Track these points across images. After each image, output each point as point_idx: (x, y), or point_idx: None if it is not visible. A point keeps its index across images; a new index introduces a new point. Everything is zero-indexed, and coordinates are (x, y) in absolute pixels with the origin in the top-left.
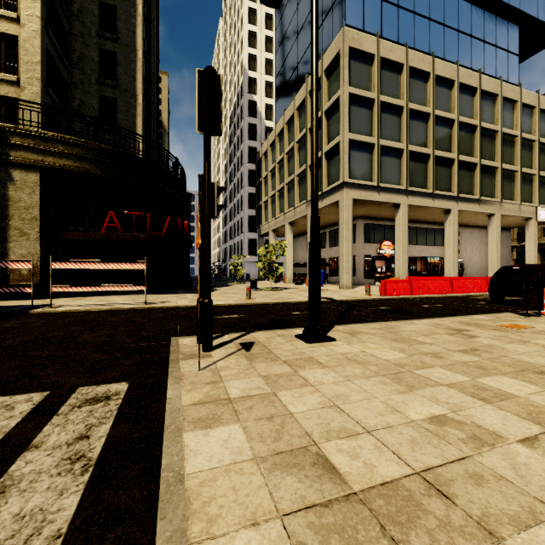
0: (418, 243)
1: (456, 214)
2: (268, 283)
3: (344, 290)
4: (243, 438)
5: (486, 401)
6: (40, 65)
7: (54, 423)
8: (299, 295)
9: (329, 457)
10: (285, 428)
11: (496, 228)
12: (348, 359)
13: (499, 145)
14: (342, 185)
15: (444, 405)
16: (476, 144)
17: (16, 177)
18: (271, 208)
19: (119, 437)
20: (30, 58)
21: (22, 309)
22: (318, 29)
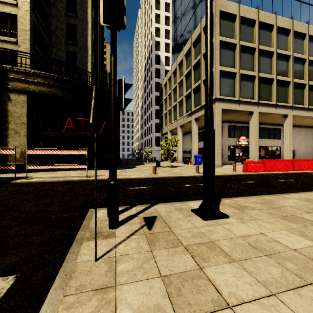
0: (263, 138)
1: (291, 117)
2: (167, 162)
3: (216, 168)
4: None
5: None
6: (29, 31)
7: None
8: (187, 171)
9: None
10: None
11: None
12: (253, 247)
13: None
14: (215, 100)
15: None
16: (305, 71)
17: (12, 98)
18: (168, 117)
19: None
20: (23, 27)
21: (8, 180)
22: None
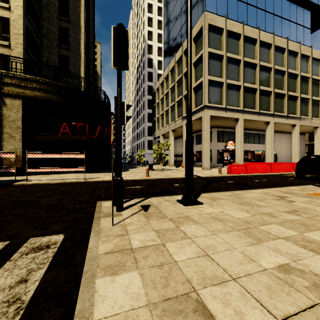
0: (249, 142)
1: (272, 124)
2: (159, 166)
3: (205, 171)
4: (140, 284)
5: (315, 252)
6: (22, 36)
7: (5, 268)
8: (178, 174)
9: (206, 304)
10: (171, 275)
11: (297, 133)
12: (212, 218)
13: (299, 83)
14: (204, 107)
15: (286, 255)
16: (285, 82)
17: (7, 102)
18: (161, 121)
19: (49, 281)
20: (16, 31)
21: (9, 182)
22: (191, 2)
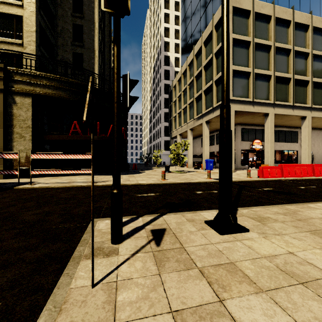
0: (279, 141)
1: (310, 119)
2: (176, 167)
3: None
4: None
5: None
6: (35, 33)
7: None
8: (198, 177)
9: None
10: None
11: None
12: (283, 272)
13: None
14: None
15: None
16: None
17: (17, 101)
18: (178, 120)
19: None
20: (29, 28)
21: (12, 185)
22: None
